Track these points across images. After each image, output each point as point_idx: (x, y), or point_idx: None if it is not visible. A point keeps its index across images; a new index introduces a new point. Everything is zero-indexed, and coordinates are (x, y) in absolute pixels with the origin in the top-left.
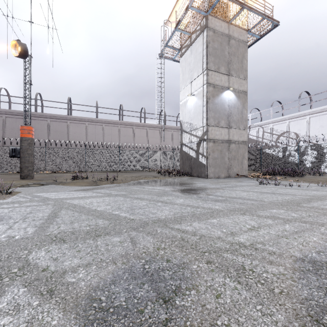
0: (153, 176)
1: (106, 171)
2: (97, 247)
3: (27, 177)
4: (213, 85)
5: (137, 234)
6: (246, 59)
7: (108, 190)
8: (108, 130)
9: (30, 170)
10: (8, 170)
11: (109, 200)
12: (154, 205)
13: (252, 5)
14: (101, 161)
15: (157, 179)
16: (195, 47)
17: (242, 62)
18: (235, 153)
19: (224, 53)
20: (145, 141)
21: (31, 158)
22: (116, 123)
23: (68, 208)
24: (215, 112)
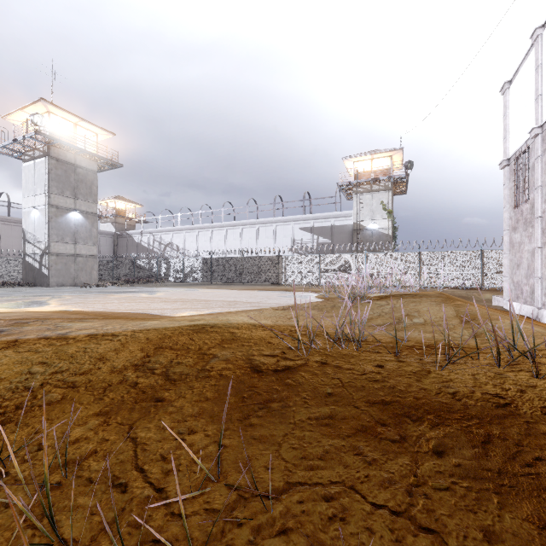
0: None
1: None
2: None
3: None
4: (57, 207)
5: None
6: (95, 185)
7: None
8: None
9: None
10: None
11: None
12: None
13: (94, 150)
14: None
15: None
16: (39, 164)
17: (91, 188)
18: (83, 265)
19: (70, 180)
20: None
21: None
22: None
23: None
24: (59, 230)
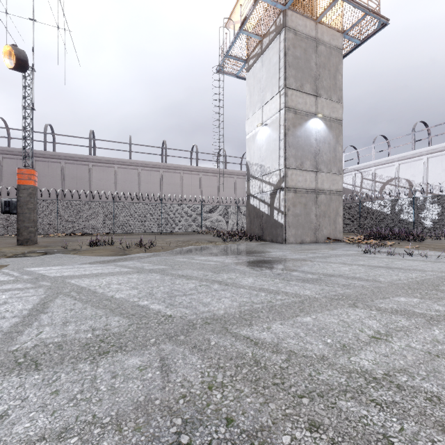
0: (208, 241)
1: (142, 233)
2: (94, 381)
3: (28, 242)
4: (294, 110)
5: (173, 349)
6: (340, 73)
7: (139, 263)
8: (145, 176)
9: (32, 232)
10: (5, 232)
11: (138, 279)
12: (206, 289)
13: None
14: (136, 219)
15: (214, 244)
16: (268, 56)
17: (335, 78)
18: (325, 207)
19: (310, 65)
20: (198, 192)
21: (34, 215)
22: (157, 167)
23: (69, 294)
24: (297, 149)
